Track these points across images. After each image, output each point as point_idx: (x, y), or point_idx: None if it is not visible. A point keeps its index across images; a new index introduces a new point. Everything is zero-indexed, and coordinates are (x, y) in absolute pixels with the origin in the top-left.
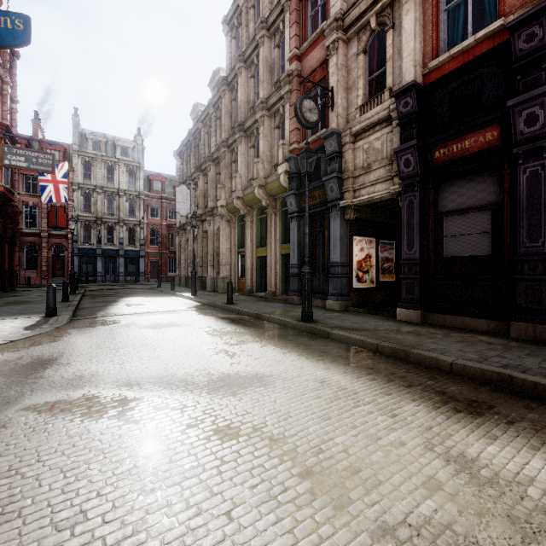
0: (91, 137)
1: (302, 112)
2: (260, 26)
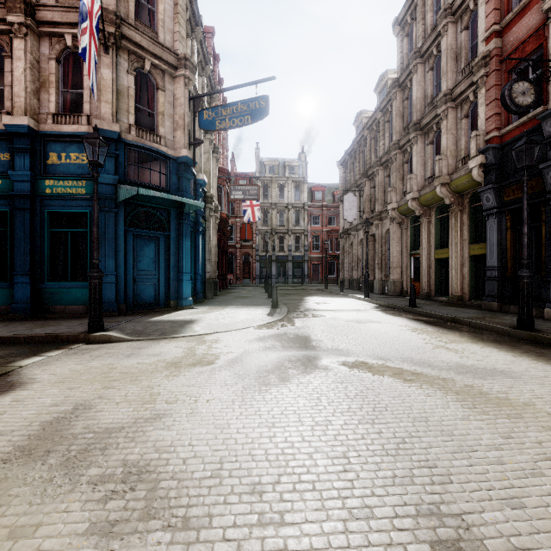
0: (268, 164)
1: (512, 98)
2: (443, 14)
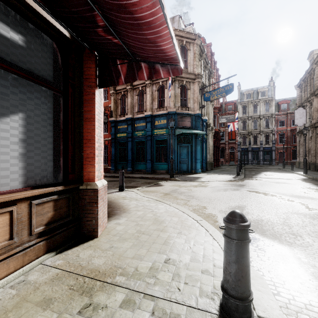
0: (246, 93)
1: None
2: None
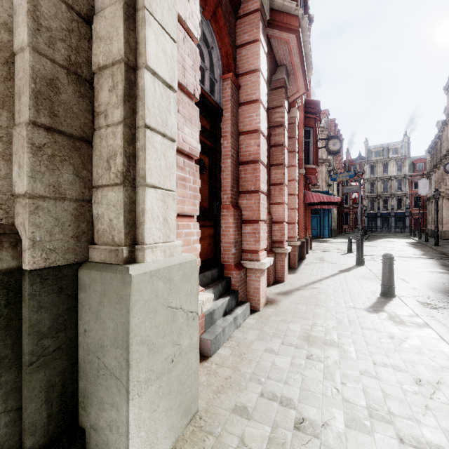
0: (374, 150)
1: (446, 170)
2: None
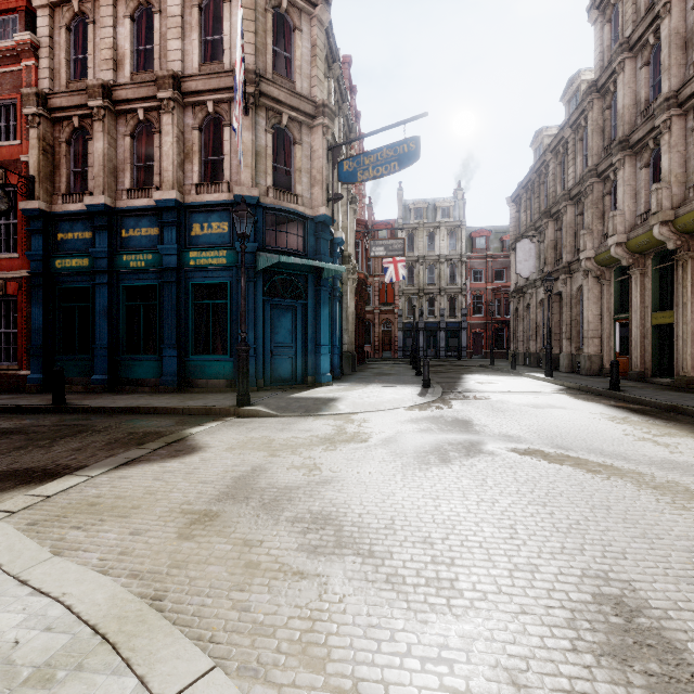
0: (413, 207)
1: None
2: None
